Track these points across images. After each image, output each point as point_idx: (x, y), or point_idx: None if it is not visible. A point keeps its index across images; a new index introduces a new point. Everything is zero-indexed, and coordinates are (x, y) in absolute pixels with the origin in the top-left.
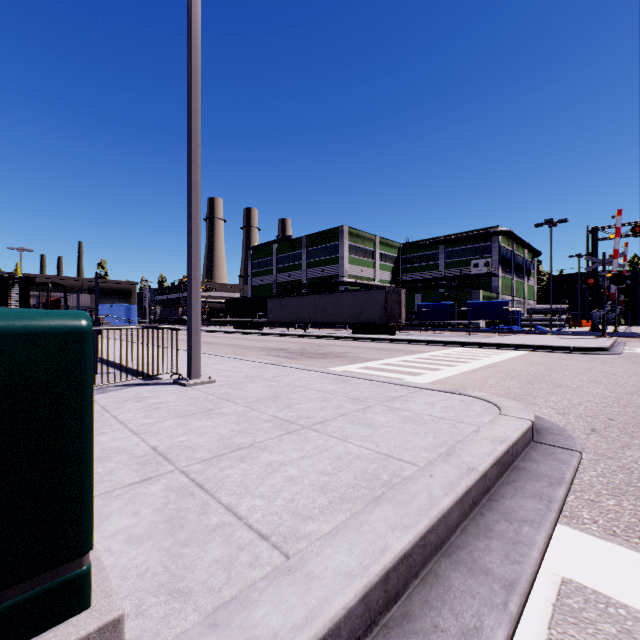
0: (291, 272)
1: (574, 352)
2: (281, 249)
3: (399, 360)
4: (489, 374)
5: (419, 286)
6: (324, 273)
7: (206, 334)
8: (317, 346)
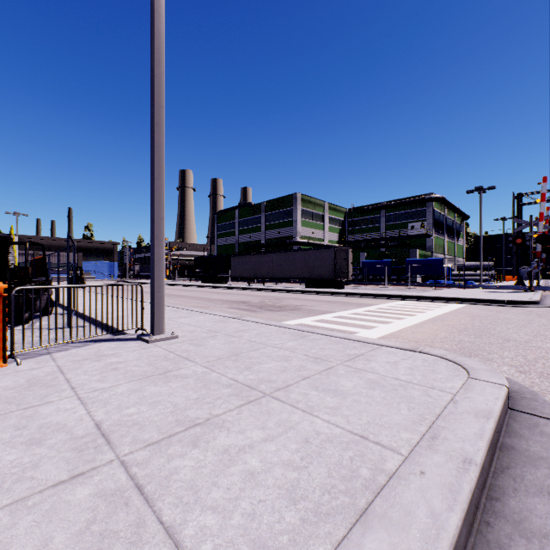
0: (251, 233)
1: (508, 305)
2: (243, 213)
3: (350, 313)
4: (437, 327)
5: (363, 246)
6: (280, 234)
7: (177, 288)
8: (275, 299)
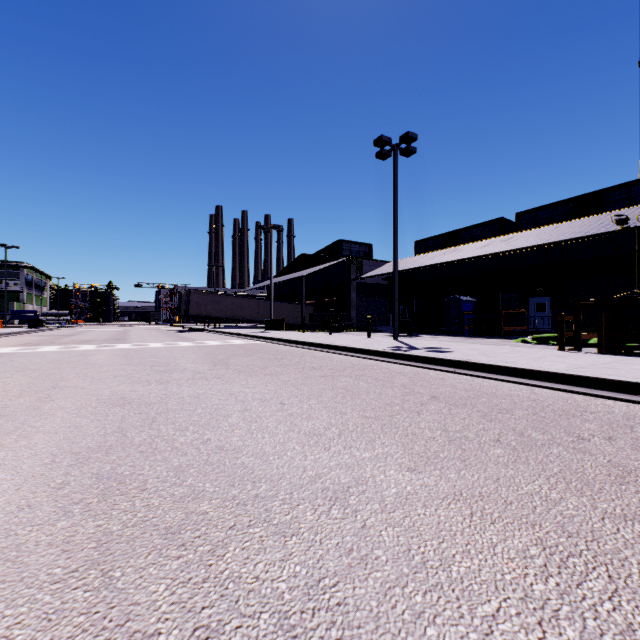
0: None
1: (65, 327)
2: None
3: None
4: None
5: None
6: None
7: None
8: None
